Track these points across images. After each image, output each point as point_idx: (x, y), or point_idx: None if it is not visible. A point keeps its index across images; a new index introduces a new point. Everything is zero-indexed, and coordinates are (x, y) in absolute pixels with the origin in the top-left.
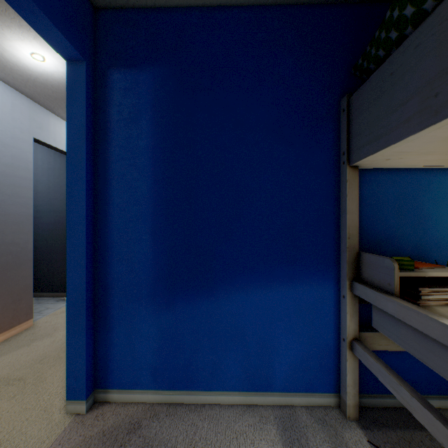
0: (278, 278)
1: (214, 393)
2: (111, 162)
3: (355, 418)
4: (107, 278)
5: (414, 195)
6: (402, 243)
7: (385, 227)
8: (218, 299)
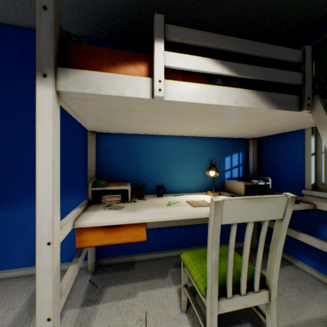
0: None
1: (5, 271)
2: None
3: (93, 271)
4: None
5: (132, 148)
6: (126, 173)
7: (117, 165)
8: (8, 211)
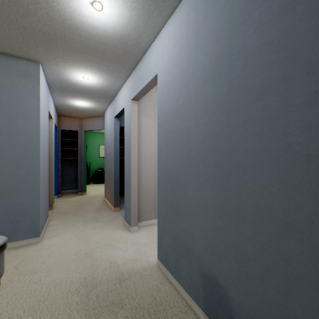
0: None
1: None
2: None
3: None
4: None
5: None
6: None
7: None
8: None
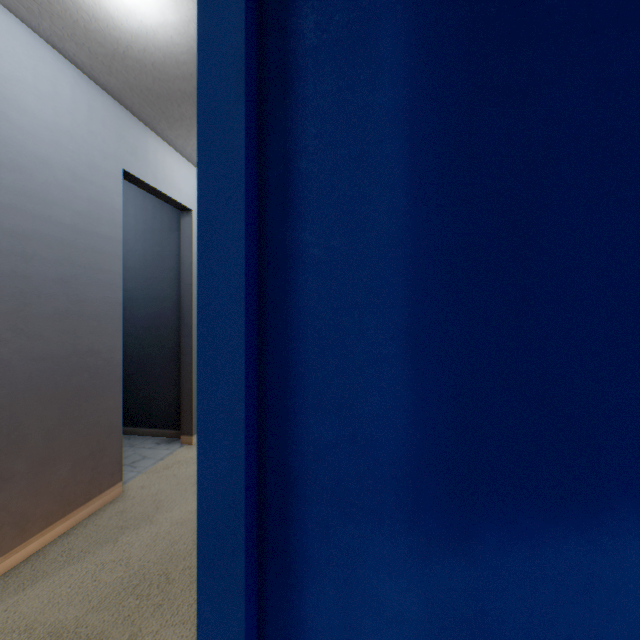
0: None
1: None
2: (300, 155)
3: None
4: (289, 454)
5: None
6: None
7: None
8: (612, 538)
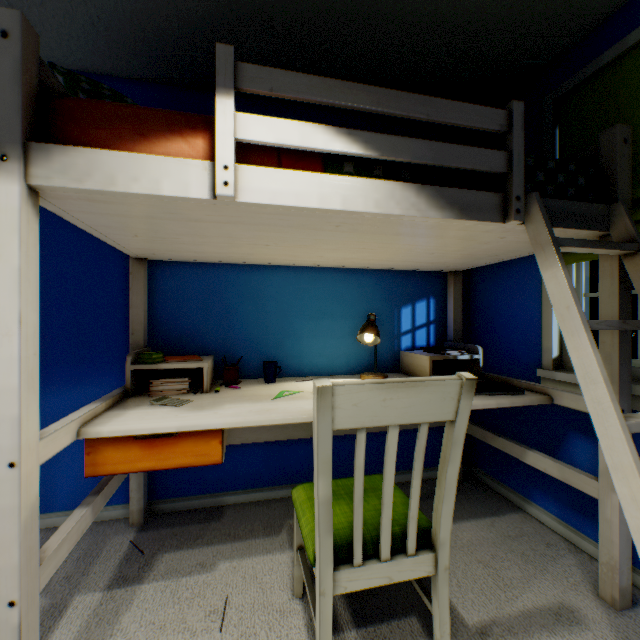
0: (61, 381)
1: None
2: None
3: (141, 523)
4: None
5: (220, 290)
6: (209, 338)
7: (190, 323)
8: None
